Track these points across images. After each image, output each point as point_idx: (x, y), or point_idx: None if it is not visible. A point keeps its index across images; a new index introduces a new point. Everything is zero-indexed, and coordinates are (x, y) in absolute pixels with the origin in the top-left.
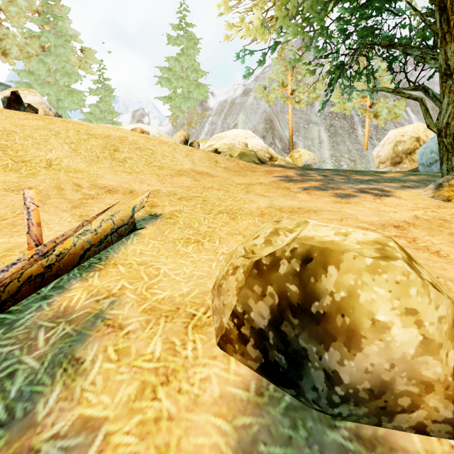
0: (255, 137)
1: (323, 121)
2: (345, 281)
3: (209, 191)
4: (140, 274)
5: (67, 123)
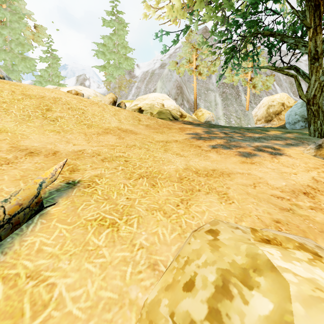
0: (170, 99)
1: (217, 89)
2: None
3: (132, 149)
4: (23, 302)
5: (4, 83)
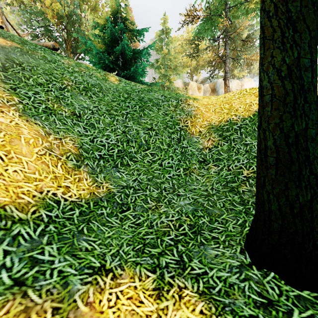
0: None
1: None
2: None
3: None
4: None
5: None
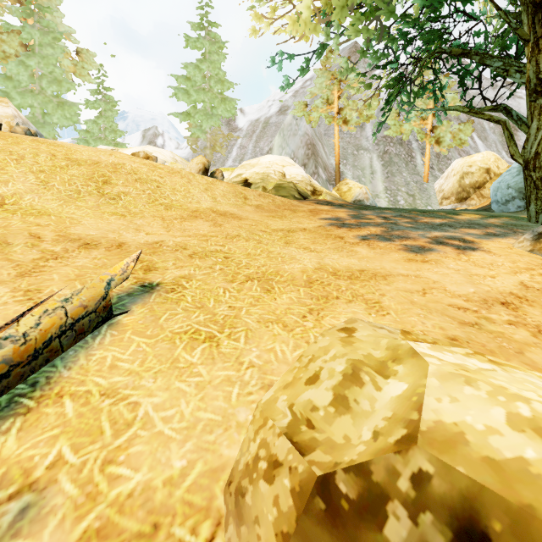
0: (295, 165)
1: (375, 147)
2: None
3: (234, 241)
4: (100, 420)
5: (39, 143)
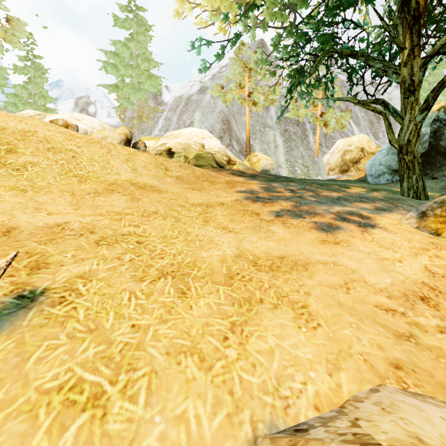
0: (212, 137)
1: (278, 126)
2: None
3: (151, 220)
4: None
5: None
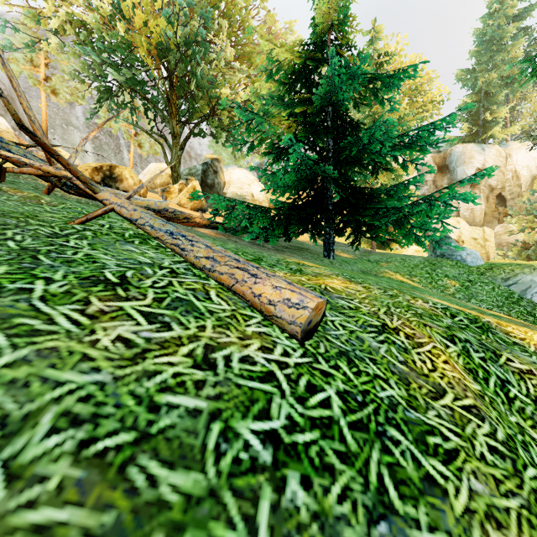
0: None
1: (86, 129)
2: (120, 170)
3: None
4: None
5: None
